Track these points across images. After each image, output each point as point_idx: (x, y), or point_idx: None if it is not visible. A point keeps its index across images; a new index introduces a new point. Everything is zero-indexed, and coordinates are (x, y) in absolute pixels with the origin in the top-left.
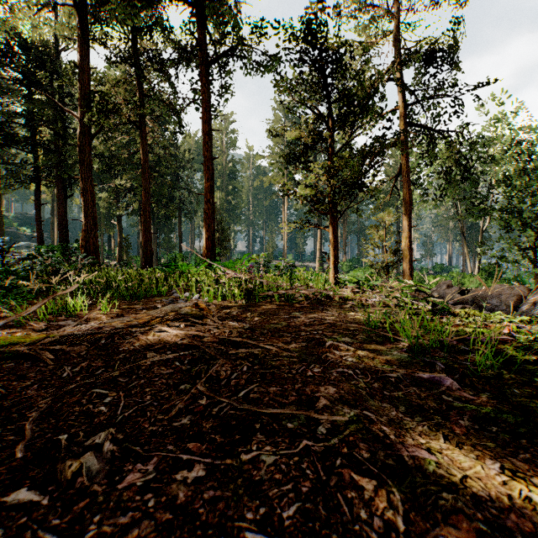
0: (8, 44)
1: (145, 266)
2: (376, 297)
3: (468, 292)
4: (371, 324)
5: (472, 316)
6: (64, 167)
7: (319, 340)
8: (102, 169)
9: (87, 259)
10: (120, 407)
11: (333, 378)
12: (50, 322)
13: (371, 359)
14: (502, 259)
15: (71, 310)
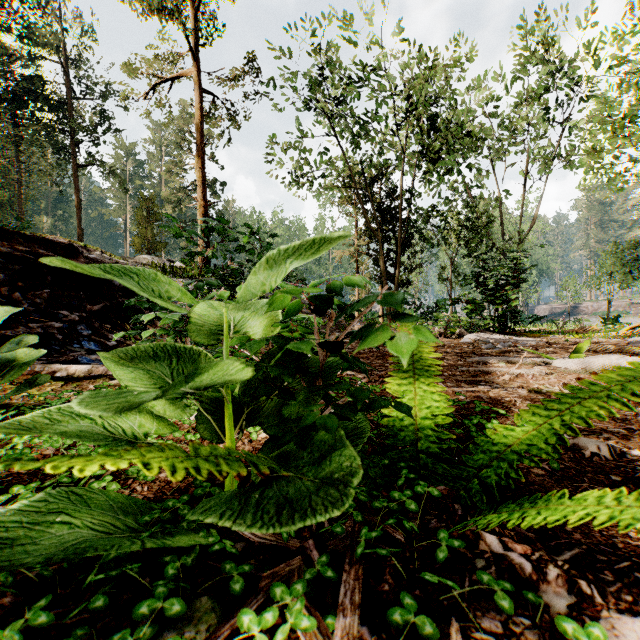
0: None
1: None
2: None
3: None
4: None
5: None
6: None
7: None
8: None
9: None
10: None
11: None
12: None
13: None
14: None
15: None
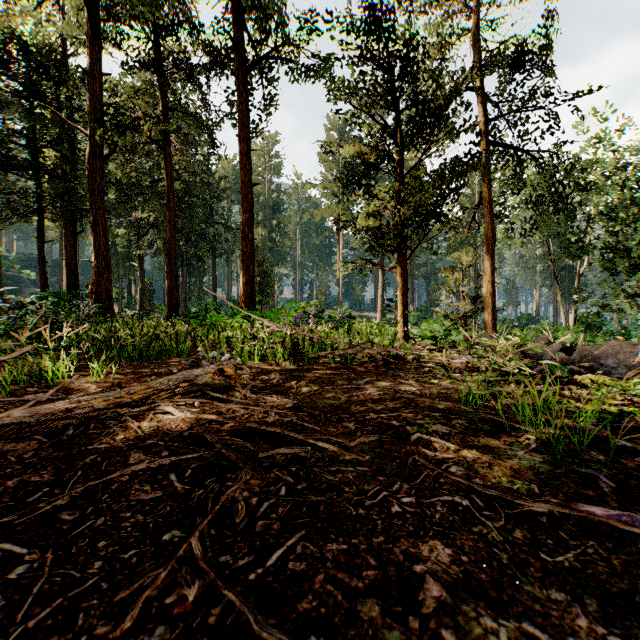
0: (5, 47)
1: (170, 316)
2: (460, 356)
3: (574, 350)
4: (466, 399)
5: (602, 386)
6: (72, 197)
7: (398, 429)
8: (120, 199)
9: (91, 308)
10: (30, 597)
11: (438, 519)
12: (13, 396)
13: (487, 468)
14: (605, 308)
15: (51, 377)
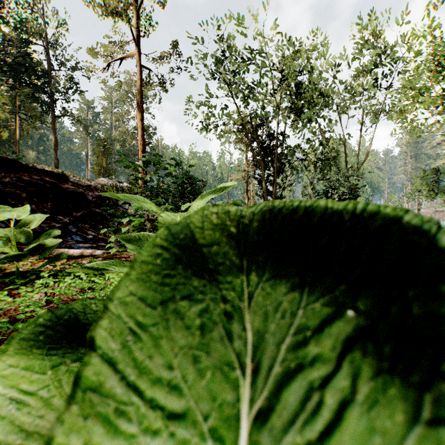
0: None
1: None
2: None
3: None
4: None
5: None
6: None
7: None
8: None
9: None
10: None
11: None
12: None
13: None
14: None
15: None
